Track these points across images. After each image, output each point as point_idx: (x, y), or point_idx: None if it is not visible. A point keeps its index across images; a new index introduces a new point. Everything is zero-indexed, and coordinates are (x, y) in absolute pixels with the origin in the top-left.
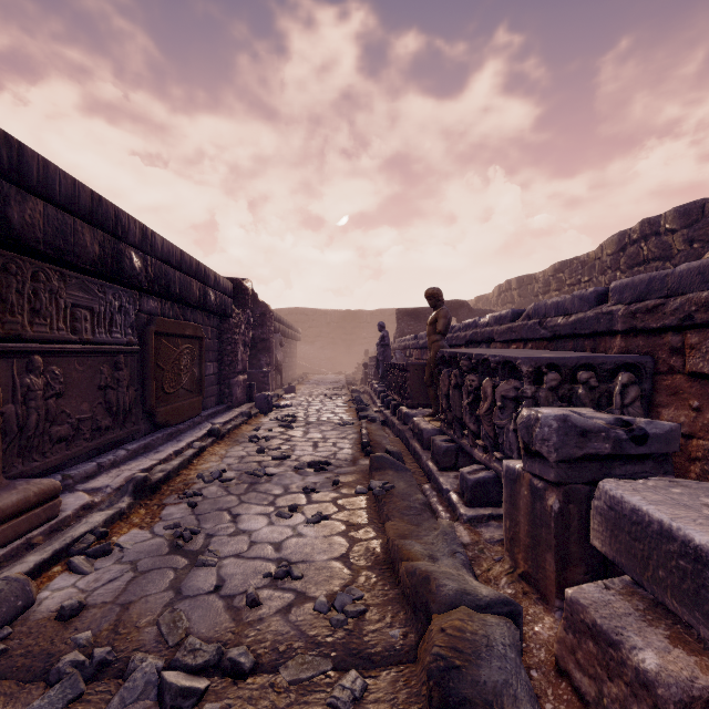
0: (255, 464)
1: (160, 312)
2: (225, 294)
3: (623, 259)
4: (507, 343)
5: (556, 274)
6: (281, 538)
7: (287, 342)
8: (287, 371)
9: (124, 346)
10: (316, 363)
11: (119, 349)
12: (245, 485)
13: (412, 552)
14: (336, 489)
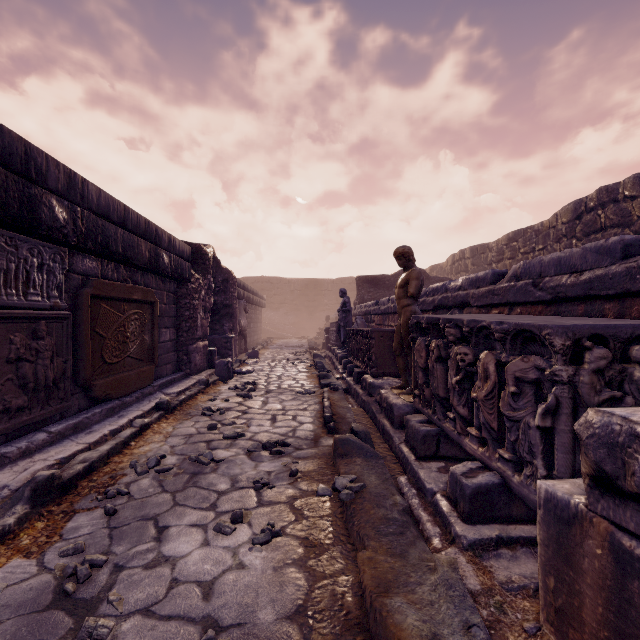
0: (203, 445)
1: (100, 274)
2: (182, 257)
3: (579, 227)
4: (486, 308)
5: (510, 243)
6: (215, 573)
7: (252, 309)
8: (252, 336)
9: (47, 310)
10: (280, 328)
11: (38, 314)
12: (185, 477)
13: (405, 629)
14: (293, 482)
